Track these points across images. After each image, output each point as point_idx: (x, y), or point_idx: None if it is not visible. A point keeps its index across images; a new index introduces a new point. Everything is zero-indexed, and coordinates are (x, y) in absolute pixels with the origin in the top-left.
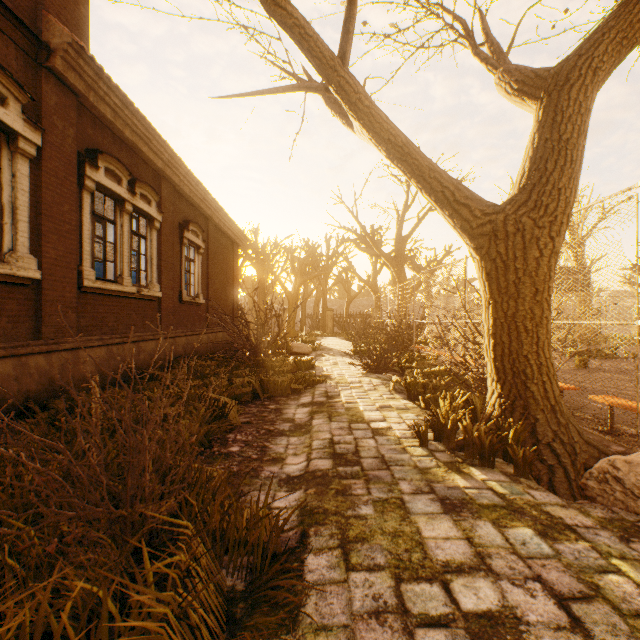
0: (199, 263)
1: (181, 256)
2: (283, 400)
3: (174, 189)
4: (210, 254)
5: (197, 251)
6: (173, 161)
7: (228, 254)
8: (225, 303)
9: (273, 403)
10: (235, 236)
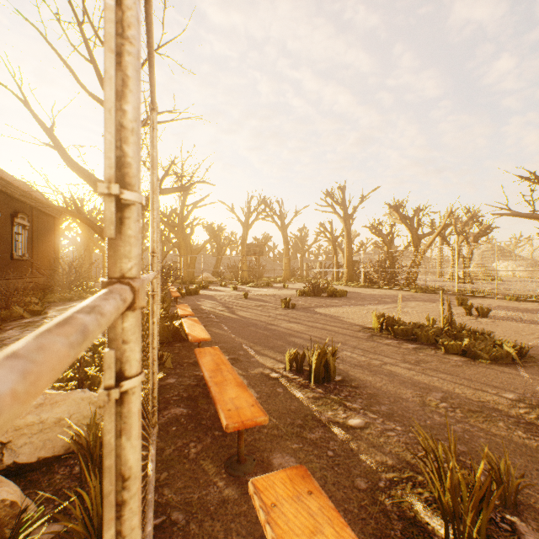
0: (26, 235)
1: (13, 233)
2: (68, 302)
3: (8, 195)
4: (34, 228)
5: (24, 228)
6: (8, 184)
7: (50, 226)
8: (47, 258)
9: (63, 302)
10: (56, 214)
